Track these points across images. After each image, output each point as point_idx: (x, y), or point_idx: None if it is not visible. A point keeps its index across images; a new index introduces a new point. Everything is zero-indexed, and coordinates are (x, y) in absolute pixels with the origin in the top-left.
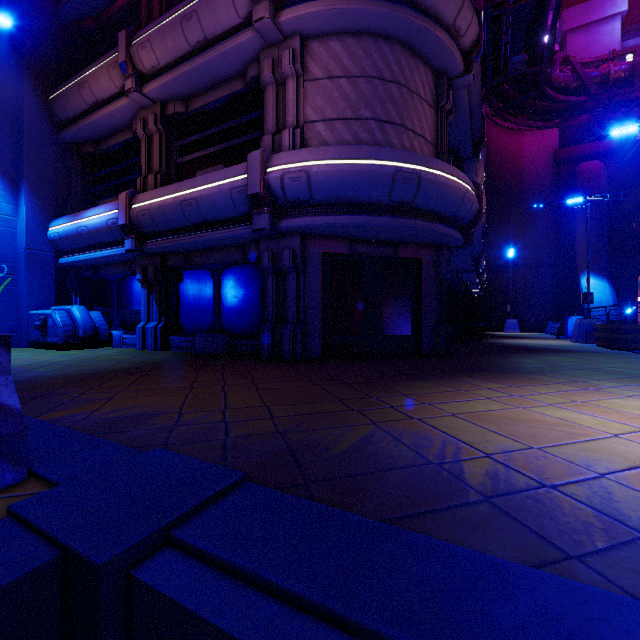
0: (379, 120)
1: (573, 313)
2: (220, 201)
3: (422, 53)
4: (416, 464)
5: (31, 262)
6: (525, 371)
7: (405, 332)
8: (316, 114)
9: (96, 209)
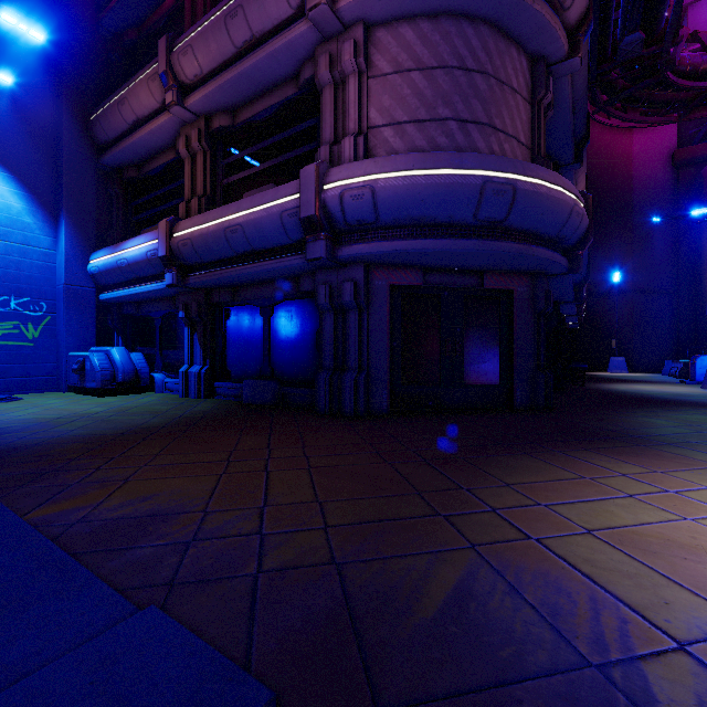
0: (461, 120)
1: (697, 349)
2: (269, 226)
3: (515, 34)
4: (561, 665)
5: (70, 299)
6: (663, 441)
7: (492, 381)
8: (382, 117)
9: (136, 239)
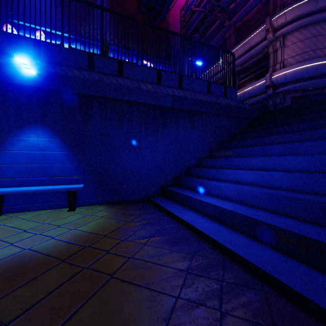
0: (313, 50)
1: None
2: (256, 90)
3: None
4: None
5: None
6: None
7: None
8: (288, 56)
9: None
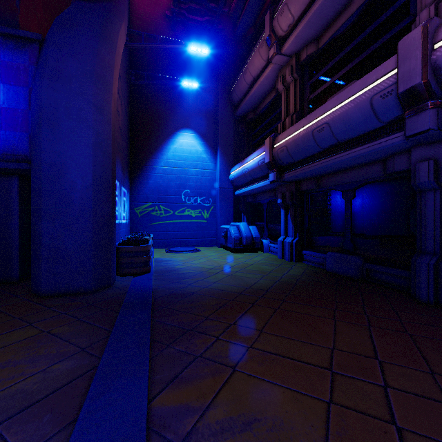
0: None
1: None
2: (356, 116)
3: None
4: None
5: (221, 196)
6: None
7: None
8: None
9: (252, 155)
